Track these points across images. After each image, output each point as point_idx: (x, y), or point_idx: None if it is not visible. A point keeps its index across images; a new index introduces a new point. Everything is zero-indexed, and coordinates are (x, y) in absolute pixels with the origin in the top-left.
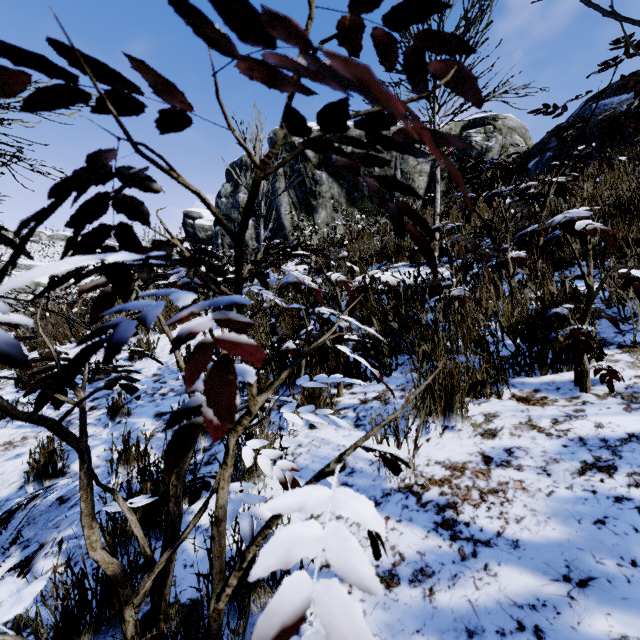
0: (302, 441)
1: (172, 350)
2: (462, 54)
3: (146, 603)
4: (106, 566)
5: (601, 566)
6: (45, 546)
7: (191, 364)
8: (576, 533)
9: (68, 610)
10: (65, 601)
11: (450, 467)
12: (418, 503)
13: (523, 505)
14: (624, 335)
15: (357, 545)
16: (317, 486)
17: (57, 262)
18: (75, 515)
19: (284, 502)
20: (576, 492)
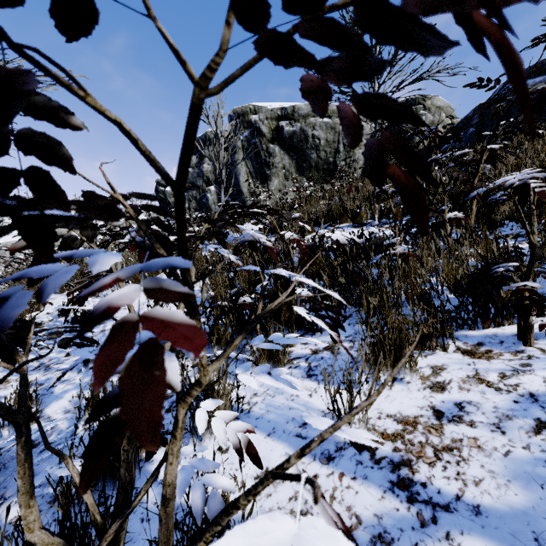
0: (257, 390)
1: (80, 332)
2: None
3: None
4: None
5: None
6: None
7: (104, 353)
8: (540, 500)
9: None
10: None
11: (402, 421)
12: (372, 459)
13: (480, 465)
14: None
15: None
16: (276, 514)
17: None
18: None
19: None
20: (534, 453)
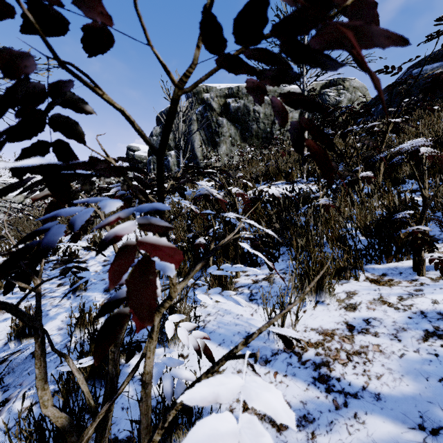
0: (210, 311)
1: (98, 252)
2: None
3: (92, 439)
4: (56, 420)
5: None
6: (9, 401)
7: (115, 265)
8: (425, 389)
9: None
10: (27, 441)
11: (322, 333)
12: (299, 361)
13: (381, 365)
14: None
15: (270, 441)
16: (229, 374)
17: None
18: (35, 375)
19: (200, 392)
20: (422, 355)
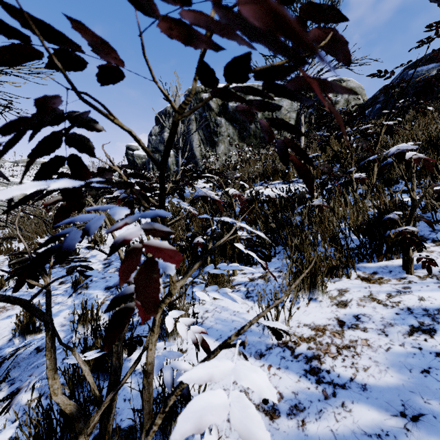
0: (208, 308)
1: (110, 254)
2: (337, 22)
3: (96, 428)
4: (65, 407)
5: (428, 405)
6: (21, 390)
7: (124, 265)
8: (408, 379)
9: (39, 435)
10: (37, 429)
11: (314, 328)
12: (292, 355)
13: (368, 358)
14: (437, 233)
15: (255, 412)
16: (222, 359)
17: (13, 187)
18: (44, 366)
19: (197, 374)
20: (407, 348)
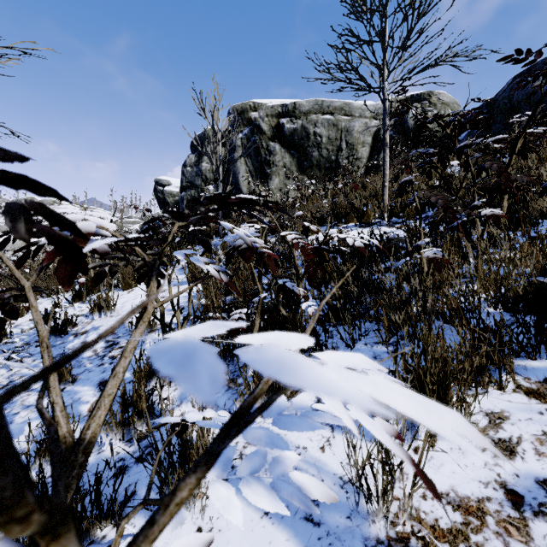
0: None
1: None
2: None
3: None
4: None
5: None
6: None
7: None
8: None
9: None
10: None
11: (459, 506)
12: None
13: None
14: None
15: None
16: None
17: None
18: None
19: None
20: None
